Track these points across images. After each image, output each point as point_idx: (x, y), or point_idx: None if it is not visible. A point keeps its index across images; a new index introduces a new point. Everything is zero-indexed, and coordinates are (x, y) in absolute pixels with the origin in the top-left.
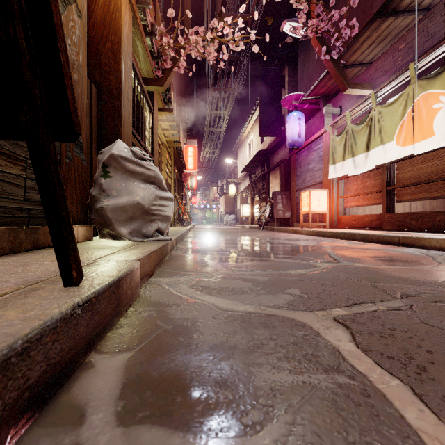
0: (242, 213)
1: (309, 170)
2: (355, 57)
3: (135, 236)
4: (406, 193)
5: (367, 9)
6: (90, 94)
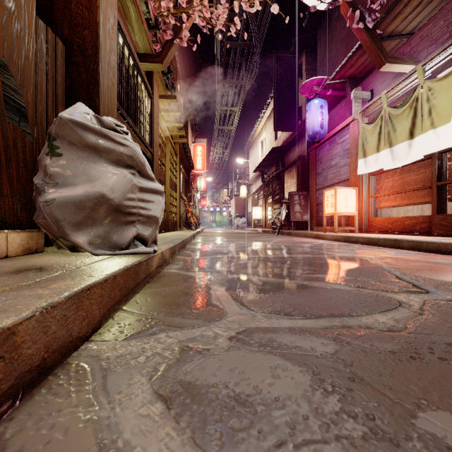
0: (254, 216)
1: (331, 167)
2: (395, 25)
3: (99, 246)
4: None
5: None
6: (54, 52)
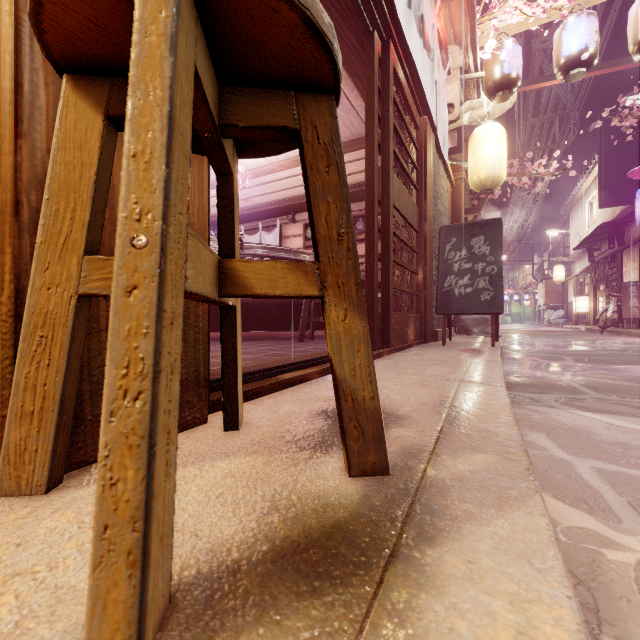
0: (575, 309)
1: None
2: None
3: (481, 333)
4: None
5: None
6: None
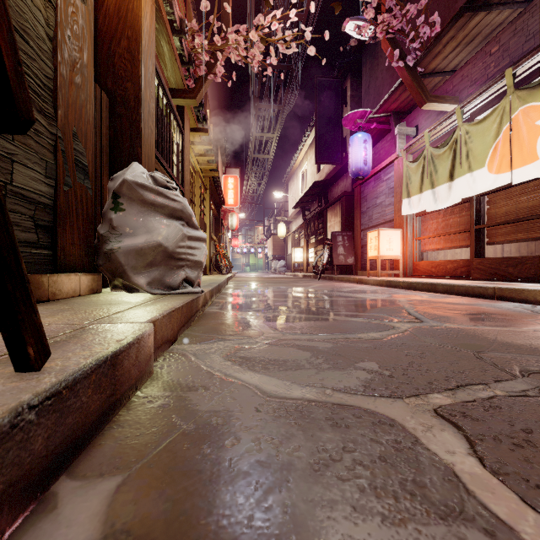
0: (294, 259)
1: (376, 205)
2: (436, 63)
3: (155, 287)
4: (500, 233)
5: (450, 3)
6: (100, 106)
